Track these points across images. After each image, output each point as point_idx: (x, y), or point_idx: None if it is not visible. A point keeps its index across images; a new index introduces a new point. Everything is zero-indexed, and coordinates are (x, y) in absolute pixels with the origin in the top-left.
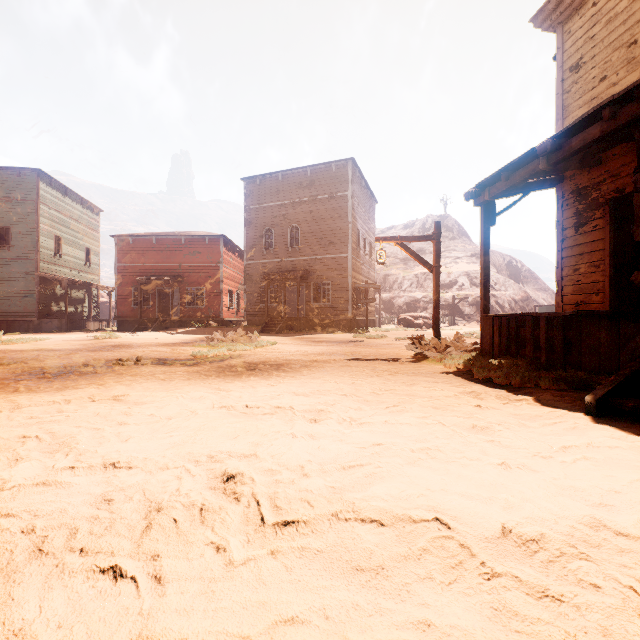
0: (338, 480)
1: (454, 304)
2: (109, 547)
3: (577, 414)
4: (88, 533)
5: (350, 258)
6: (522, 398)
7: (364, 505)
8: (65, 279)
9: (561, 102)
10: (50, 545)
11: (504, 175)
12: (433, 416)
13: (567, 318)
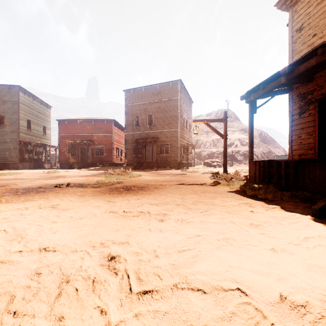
0: (176, 259)
1: (232, 155)
2: (32, 310)
3: (308, 216)
4: (21, 299)
5: (179, 131)
6: (275, 207)
7: (193, 278)
8: (32, 142)
9: (291, 48)
10: None
11: (262, 86)
12: (227, 217)
13: (296, 162)
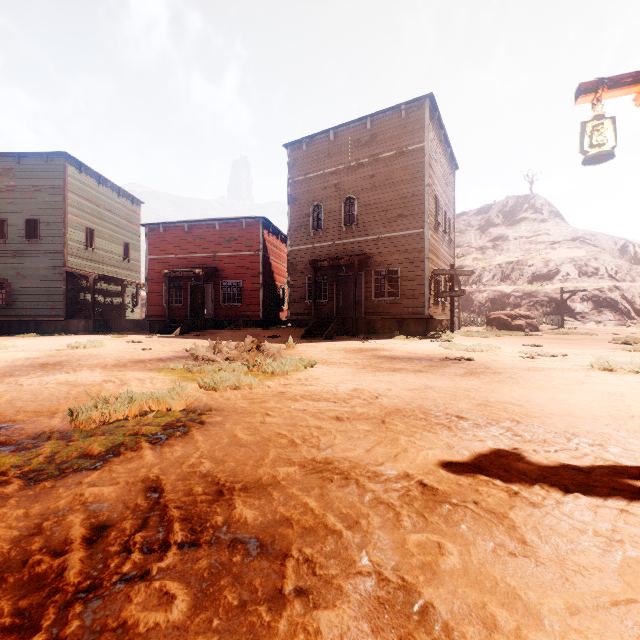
0: None
1: (563, 299)
2: None
3: None
4: None
5: (427, 234)
6: None
7: None
8: (92, 274)
9: None
10: None
11: None
12: None
13: None
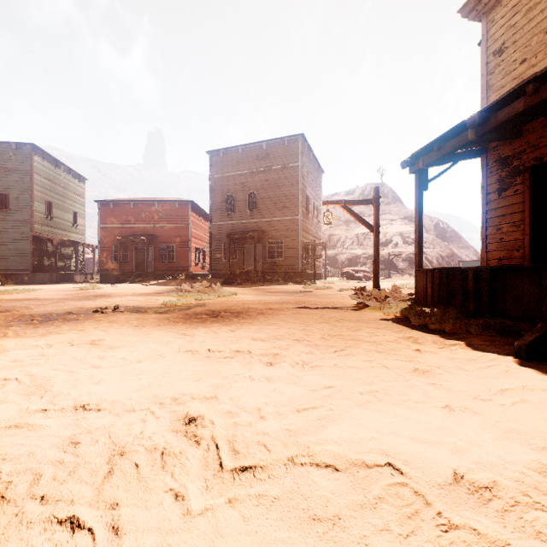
0: (293, 423)
1: (389, 260)
2: (69, 495)
3: (508, 358)
4: (51, 479)
5: (300, 220)
6: (456, 343)
7: (318, 449)
8: (55, 238)
9: (486, 82)
10: (12, 492)
11: (436, 146)
12: (377, 360)
13: (493, 271)
